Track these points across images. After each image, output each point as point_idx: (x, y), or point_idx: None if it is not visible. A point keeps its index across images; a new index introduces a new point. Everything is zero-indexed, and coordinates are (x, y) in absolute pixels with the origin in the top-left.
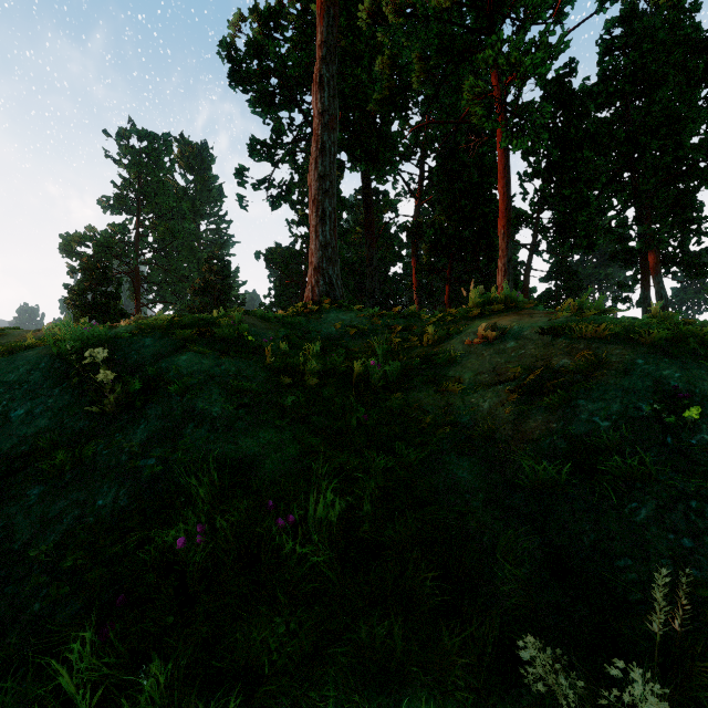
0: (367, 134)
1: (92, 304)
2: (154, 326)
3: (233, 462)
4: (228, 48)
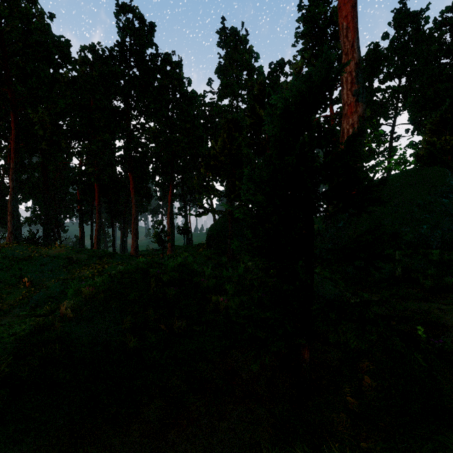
0: None
1: None
2: None
3: None
4: None
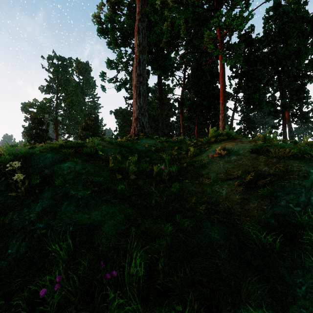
0: (160, 58)
1: (35, 134)
2: (53, 148)
3: (87, 226)
4: (96, 17)
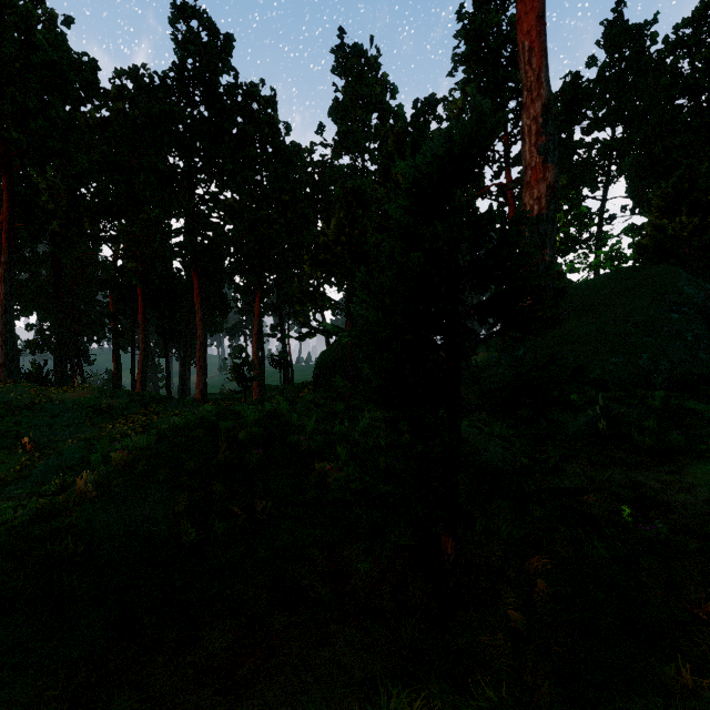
0: None
1: None
2: None
3: None
4: None
